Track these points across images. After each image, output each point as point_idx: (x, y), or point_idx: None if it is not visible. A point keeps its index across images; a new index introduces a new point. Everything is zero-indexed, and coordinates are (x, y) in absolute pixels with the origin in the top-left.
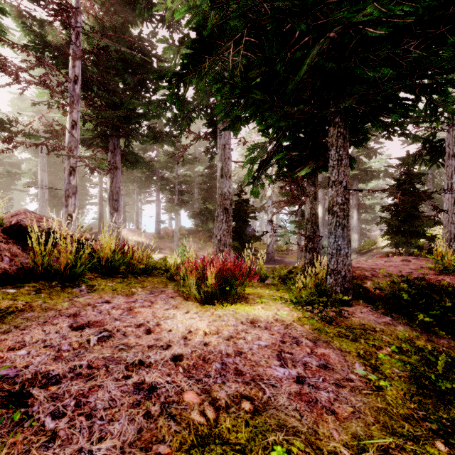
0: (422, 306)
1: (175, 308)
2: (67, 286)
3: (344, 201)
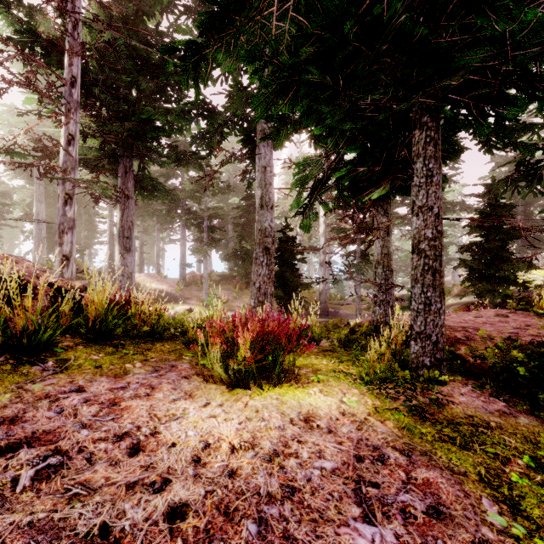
0: None
1: (189, 397)
2: (23, 362)
3: (435, 235)
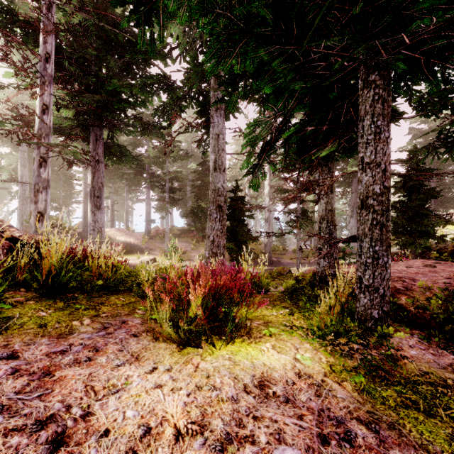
0: None
1: (135, 360)
2: None
3: (384, 190)
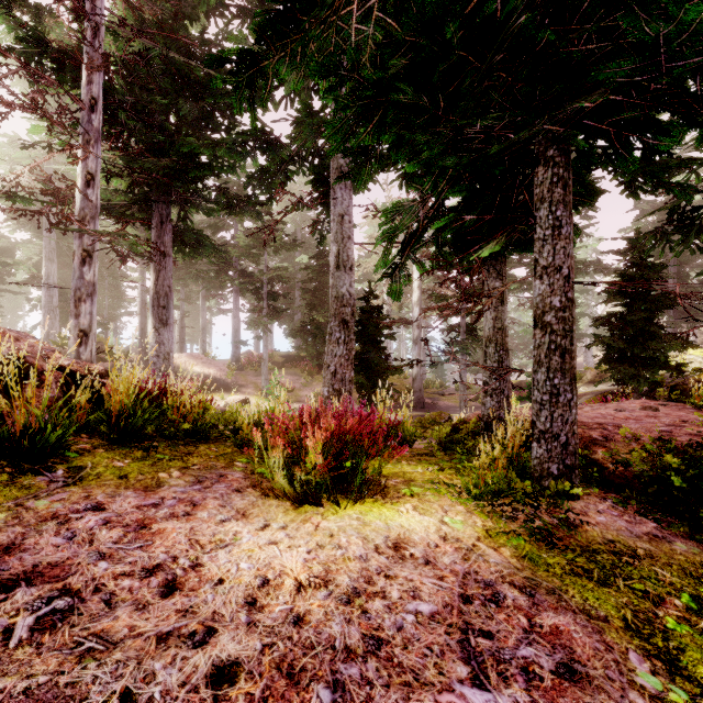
0: None
1: (242, 516)
2: (25, 470)
3: (565, 304)
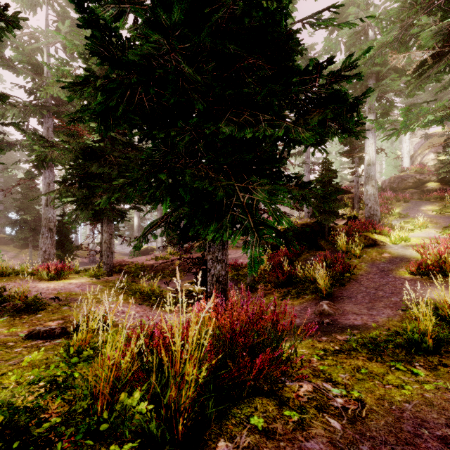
0: (135, 272)
1: (38, 282)
2: None
3: (110, 238)
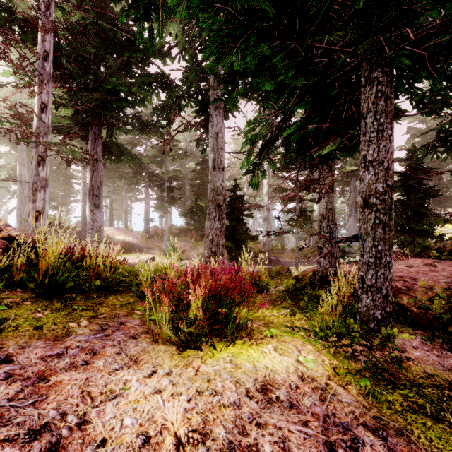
0: None
1: (134, 363)
2: None
3: (387, 189)
